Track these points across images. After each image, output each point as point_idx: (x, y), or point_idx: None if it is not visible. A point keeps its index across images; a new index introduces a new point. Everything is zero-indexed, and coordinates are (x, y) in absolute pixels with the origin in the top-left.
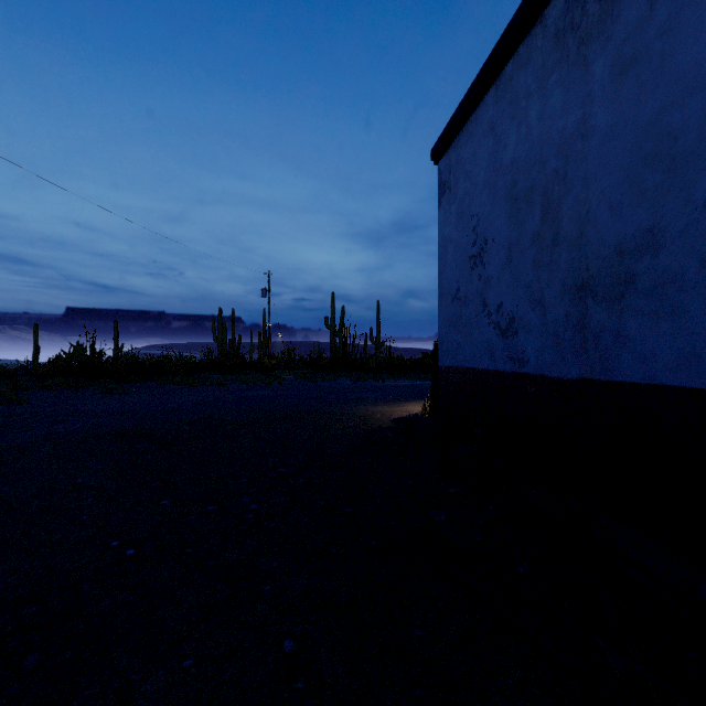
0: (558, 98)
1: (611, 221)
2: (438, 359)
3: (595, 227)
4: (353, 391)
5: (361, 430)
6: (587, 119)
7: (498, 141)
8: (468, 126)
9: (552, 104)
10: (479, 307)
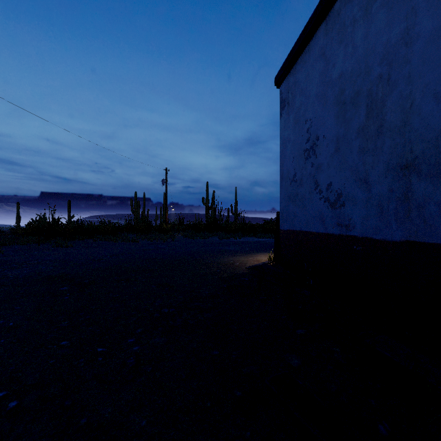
0: (382, 18)
1: (436, 109)
2: (279, 224)
3: (419, 116)
4: (220, 245)
5: (225, 275)
6: (411, 28)
7: (327, 62)
8: (303, 56)
9: (376, 24)
10: (312, 186)
